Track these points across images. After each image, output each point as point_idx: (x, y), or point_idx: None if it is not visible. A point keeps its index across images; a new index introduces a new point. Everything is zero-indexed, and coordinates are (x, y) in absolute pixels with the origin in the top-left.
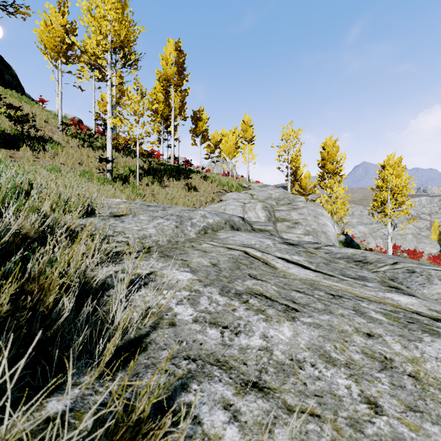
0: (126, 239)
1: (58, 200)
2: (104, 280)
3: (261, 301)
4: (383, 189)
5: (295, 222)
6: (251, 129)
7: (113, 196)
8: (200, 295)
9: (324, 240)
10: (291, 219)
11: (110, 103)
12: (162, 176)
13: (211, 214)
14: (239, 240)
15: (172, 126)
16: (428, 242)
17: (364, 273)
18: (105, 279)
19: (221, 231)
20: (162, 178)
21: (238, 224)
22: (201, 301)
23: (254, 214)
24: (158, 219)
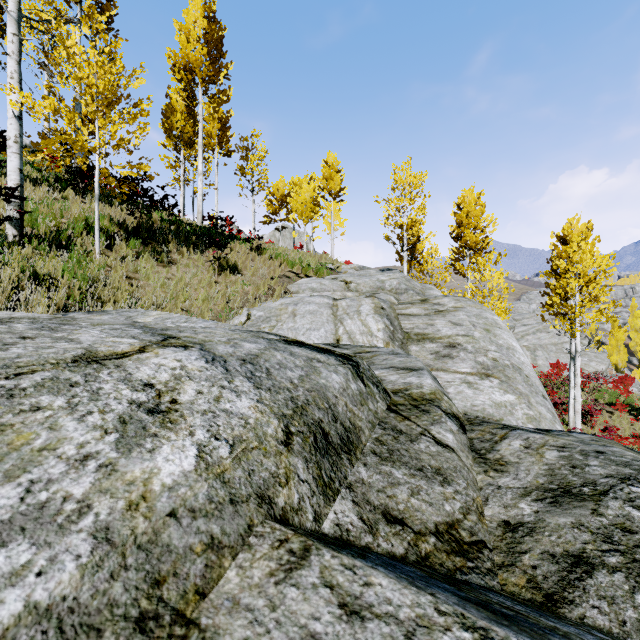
0: None
1: None
2: None
3: None
4: (569, 275)
5: (450, 344)
6: (338, 176)
7: None
8: None
9: (525, 390)
10: (439, 336)
11: (15, 56)
12: (170, 242)
13: (221, 370)
14: None
15: (199, 156)
16: (593, 355)
17: None
18: None
19: (237, 616)
20: (167, 247)
21: (344, 409)
22: None
23: (360, 325)
24: None
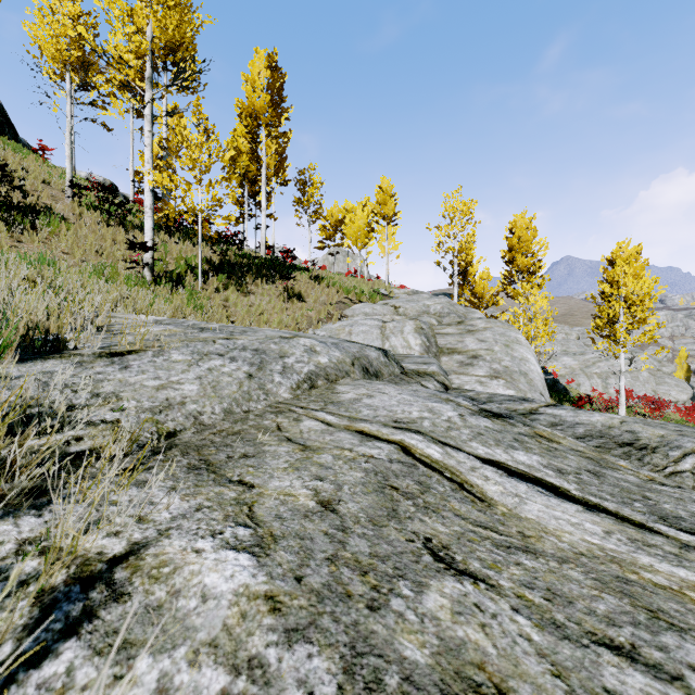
0: (116, 414)
1: None
2: None
3: None
4: (612, 298)
5: (473, 356)
6: (392, 201)
7: (146, 309)
8: None
9: (525, 388)
10: (466, 350)
11: (150, 147)
12: (245, 275)
13: (326, 345)
14: (384, 406)
15: (263, 193)
16: (674, 384)
17: None
18: None
19: (344, 382)
20: (244, 279)
21: (376, 365)
22: None
23: (402, 341)
24: (211, 359)
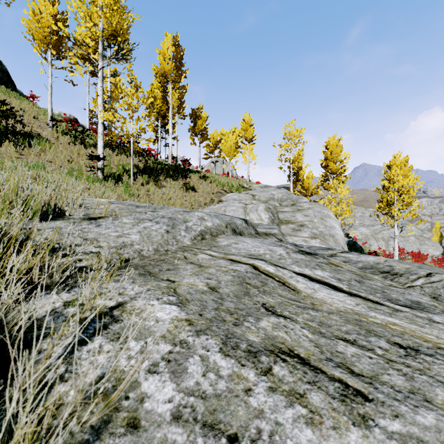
0: (97, 249)
1: (17, 198)
2: (41, 320)
3: (294, 371)
4: (389, 189)
5: (301, 225)
6: (251, 129)
7: (101, 195)
8: (189, 354)
9: (332, 244)
10: (296, 221)
11: (101, 96)
12: (159, 175)
13: (210, 216)
14: (244, 248)
15: (170, 124)
16: (431, 244)
17: (413, 295)
18: (44, 317)
19: (221, 237)
20: (159, 178)
21: (240, 228)
22: (190, 367)
23: (256, 216)
24: (145, 222)
